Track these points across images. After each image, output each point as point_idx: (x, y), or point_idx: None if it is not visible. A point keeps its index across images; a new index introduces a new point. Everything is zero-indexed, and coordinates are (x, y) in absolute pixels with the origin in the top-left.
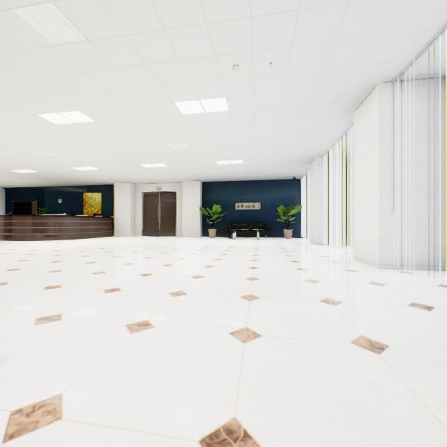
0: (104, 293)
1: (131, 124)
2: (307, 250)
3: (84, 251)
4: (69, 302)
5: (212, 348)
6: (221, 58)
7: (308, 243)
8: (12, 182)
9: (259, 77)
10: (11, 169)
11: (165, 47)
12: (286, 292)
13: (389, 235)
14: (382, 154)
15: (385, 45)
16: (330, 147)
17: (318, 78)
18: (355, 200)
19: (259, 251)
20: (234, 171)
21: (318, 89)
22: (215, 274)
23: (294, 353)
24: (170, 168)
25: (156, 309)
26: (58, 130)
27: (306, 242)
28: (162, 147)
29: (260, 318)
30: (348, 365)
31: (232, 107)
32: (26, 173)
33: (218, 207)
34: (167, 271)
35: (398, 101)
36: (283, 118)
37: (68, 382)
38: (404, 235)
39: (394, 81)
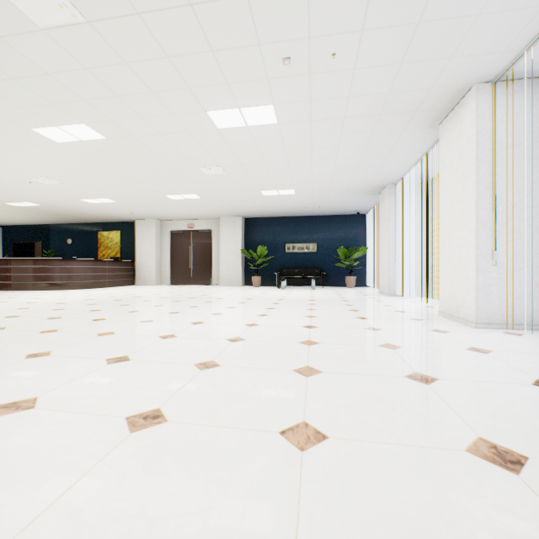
0: (106, 364)
1: (153, 142)
2: (377, 303)
3: (94, 304)
4: (54, 378)
5: (253, 460)
6: (267, 47)
7: (376, 294)
8: (11, 218)
9: (317, 76)
10: (7, 201)
11: (192, 31)
12: (356, 363)
13: (489, 284)
14: (479, 177)
15: (489, 27)
16: (405, 173)
17: (396, 77)
18: (440, 238)
19: (316, 304)
20: (283, 204)
21: (395, 93)
22: (259, 336)
23: (382, 471)
24: (203, 200)
25: (174, 389)
26: (60, 151)
27: (373, 293)
28: (193, 173)
29: (324, 405)
30: (473, 497)
31: (282, 119)
32: (26, 207)
33: (264, 249)
34: (196, 331)
35: (501, 107)
36: (348, 133)
37: (7, 534)
38: (509, 283)
39: (495, 80)
